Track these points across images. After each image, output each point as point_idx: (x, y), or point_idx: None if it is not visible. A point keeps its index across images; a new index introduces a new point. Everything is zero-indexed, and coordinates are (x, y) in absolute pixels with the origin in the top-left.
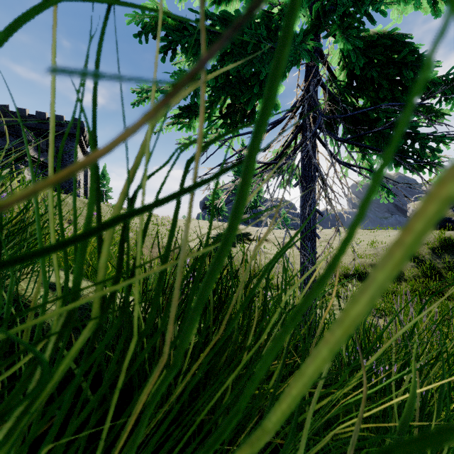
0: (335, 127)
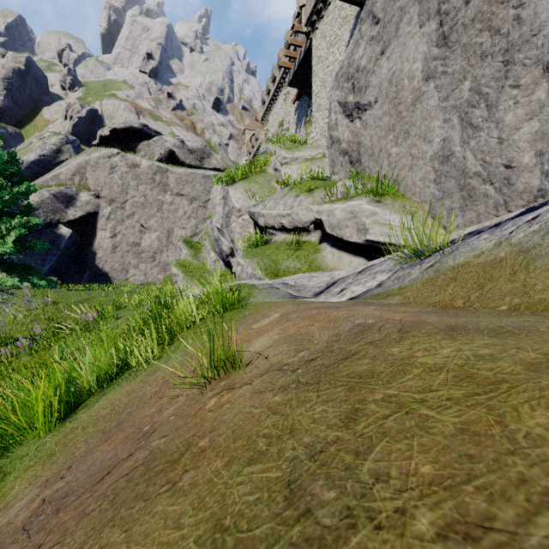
0: None
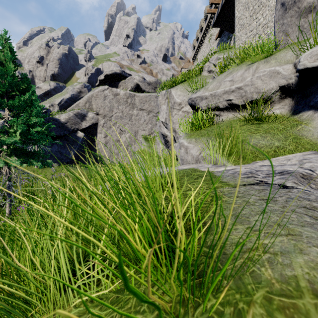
0: (10, 169)
